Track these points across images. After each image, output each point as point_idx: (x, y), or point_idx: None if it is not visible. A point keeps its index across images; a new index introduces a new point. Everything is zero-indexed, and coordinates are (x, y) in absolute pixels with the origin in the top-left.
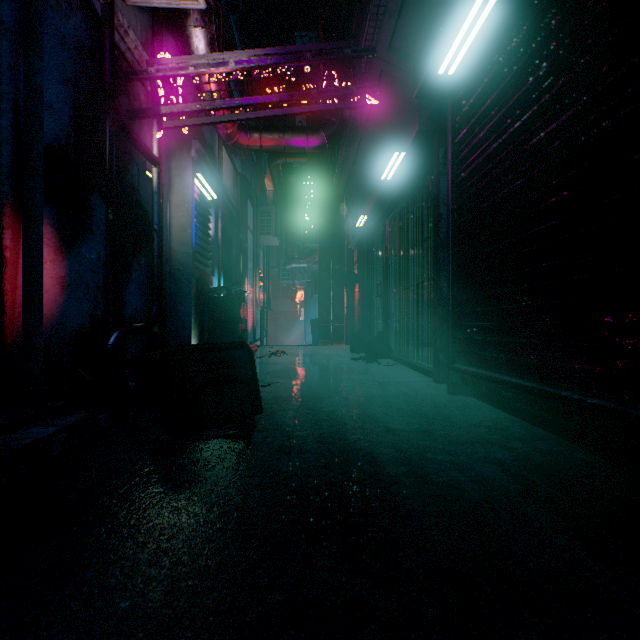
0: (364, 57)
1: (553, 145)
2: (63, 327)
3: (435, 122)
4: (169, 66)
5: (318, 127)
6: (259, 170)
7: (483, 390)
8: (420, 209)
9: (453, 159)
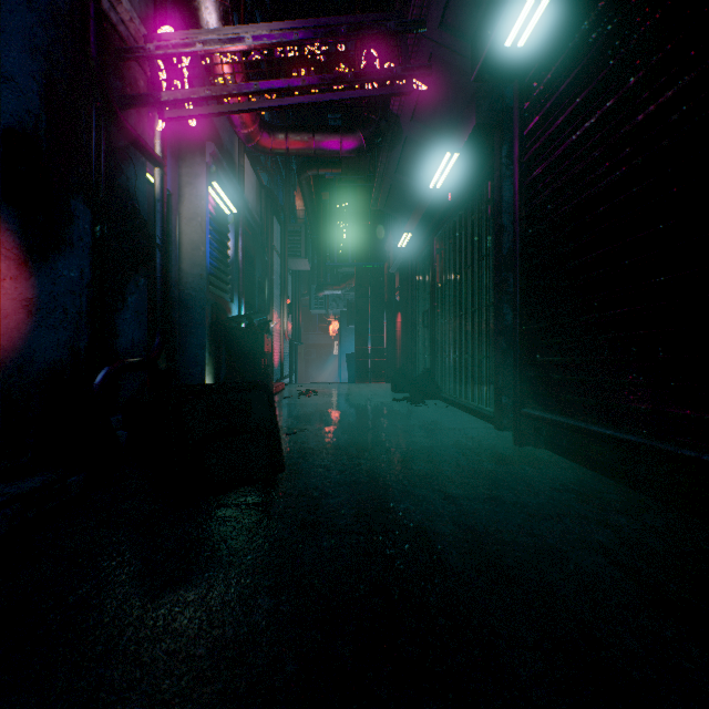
0: (411, 32)
1: (668, 120)
2: (30, 363)
3: (496, 114)
4: (172, 42)
5: (354, 126)
6: (288, 186)
7: (563, 442)
8: (476, 222)
9: (521, 155)
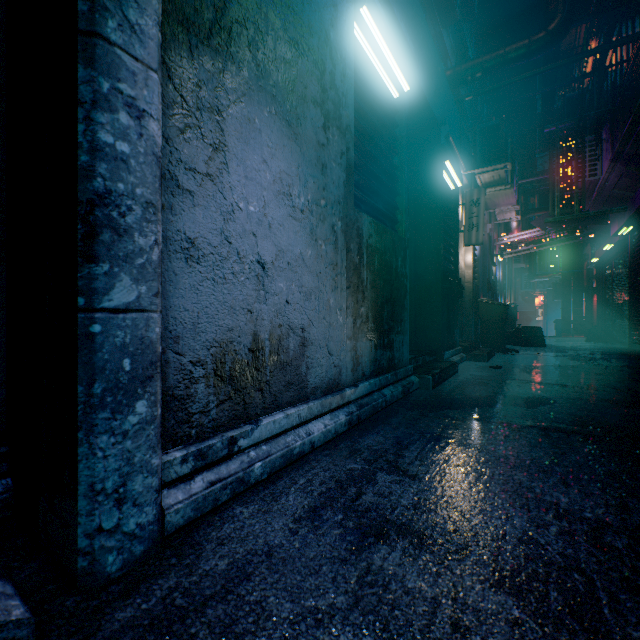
0: None
1: None
2: None
3: (627, 235)
4: (506, 240)
5: None
6: None
7: (635, 343)
8: (626, 266)
9: (630, 259)
